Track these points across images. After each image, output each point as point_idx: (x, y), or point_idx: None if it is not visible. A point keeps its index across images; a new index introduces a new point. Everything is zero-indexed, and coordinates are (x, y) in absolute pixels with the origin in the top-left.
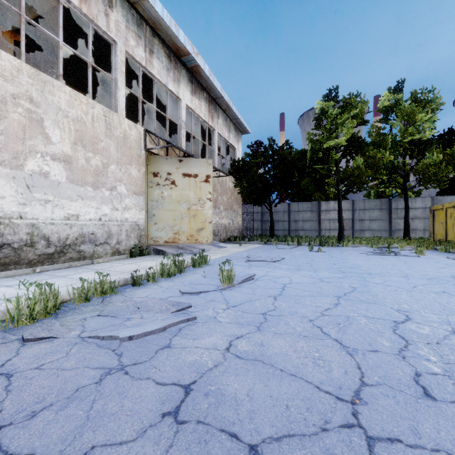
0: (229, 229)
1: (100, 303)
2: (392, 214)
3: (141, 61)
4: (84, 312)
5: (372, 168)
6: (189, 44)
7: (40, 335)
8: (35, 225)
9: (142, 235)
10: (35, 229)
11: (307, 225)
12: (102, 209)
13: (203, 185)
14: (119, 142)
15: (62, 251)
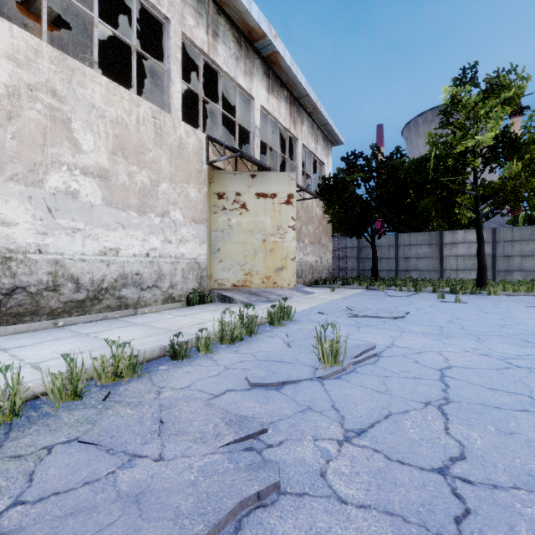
0: (316, 269)
1: (99, 404)
2: None
3: (201, 46)
4: (60, 426)
5: None
6: (265, 22)
7: None
8: (59, 262)
9: (203, 276)
10: (59, 268)
11: (423, 263)
12: (150, 241)
13: (284, 208)
14: (172, 153)
15: (97, 297)
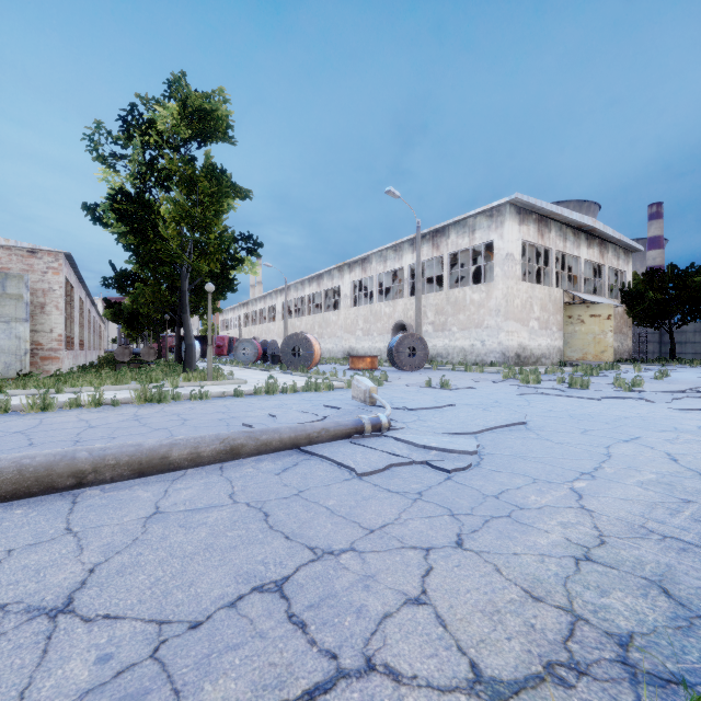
0: (618, 352)
1: None
2: None
3: (561, 250)
4: None
5: None
6: (589, 220)
7: None
8: (531, 349)
9: (561, 355)
10: (531, 351)
11: None
12: (547, 341)
13: (605, 321)
14: (553, 303)
15: (537, 361)
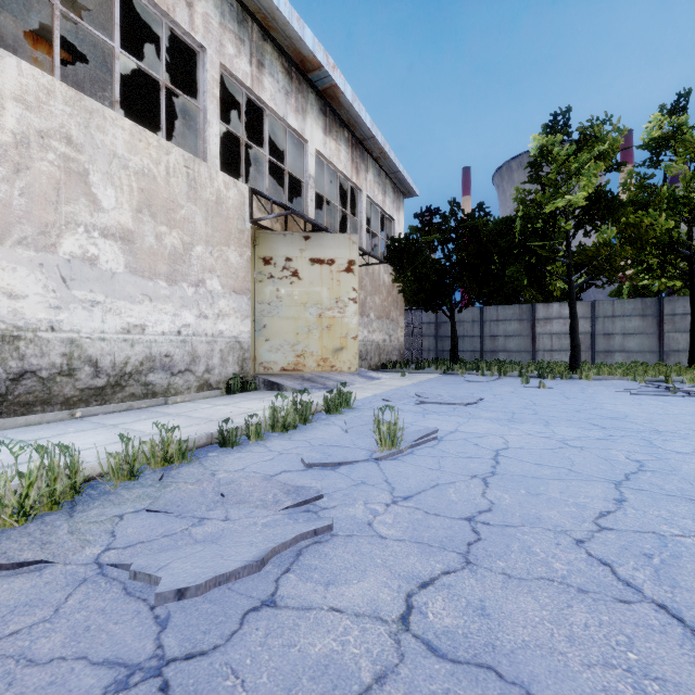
0: (384, 349)
1: (156, 483)
2: (663, 324)
3: (244, 79)
4: (123, 501)
5: (634, 245)
6: (320, 51)
7: (21, 557)
8: (75, 342)
9: (246, 359)
10: (75, 349)
11: (512, 342)
12: (181, 316)
13: (343, 276)
14: (209, 209)
15: (119, 383)
